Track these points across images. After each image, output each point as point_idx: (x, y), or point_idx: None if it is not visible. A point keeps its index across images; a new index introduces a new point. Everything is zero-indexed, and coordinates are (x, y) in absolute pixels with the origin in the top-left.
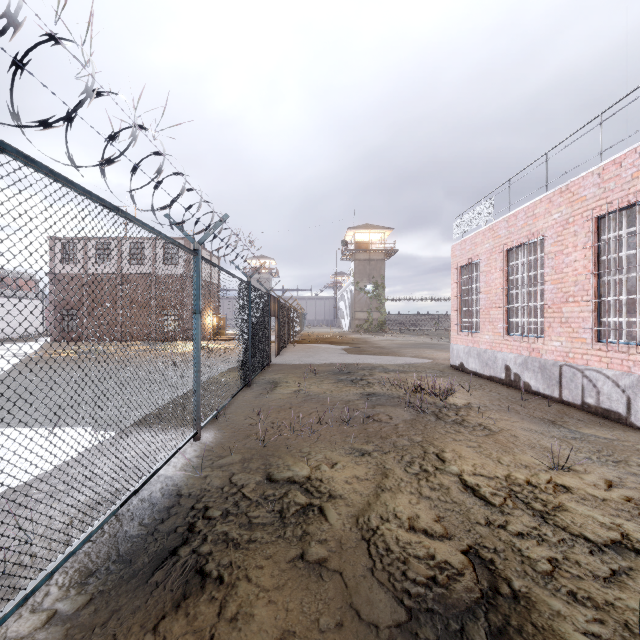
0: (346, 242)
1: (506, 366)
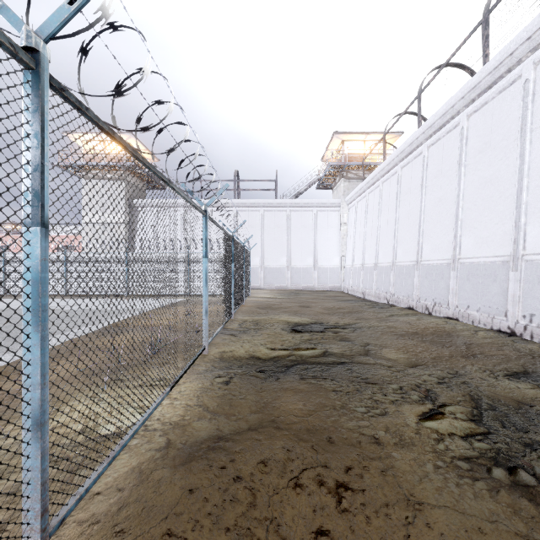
0: None
1: None
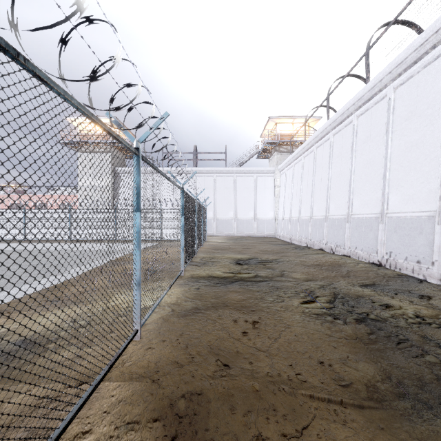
0: None
1: None
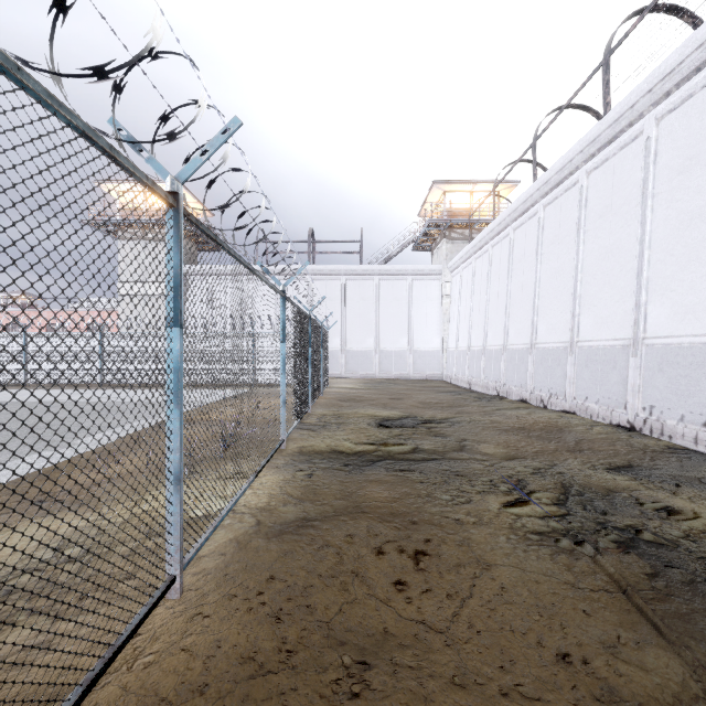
0: None
1: None
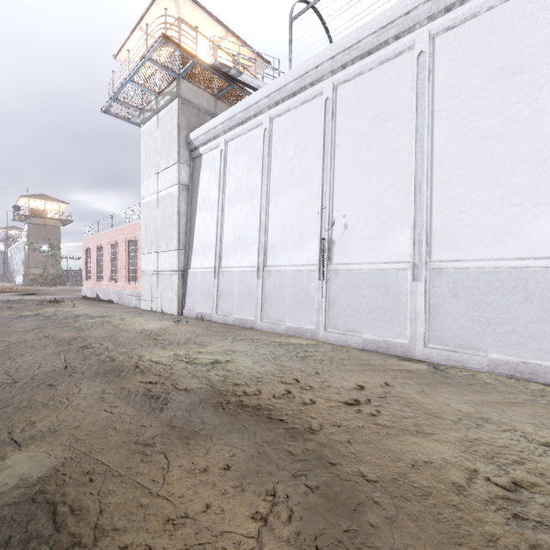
0: (19, 208)
1: (96, 292)
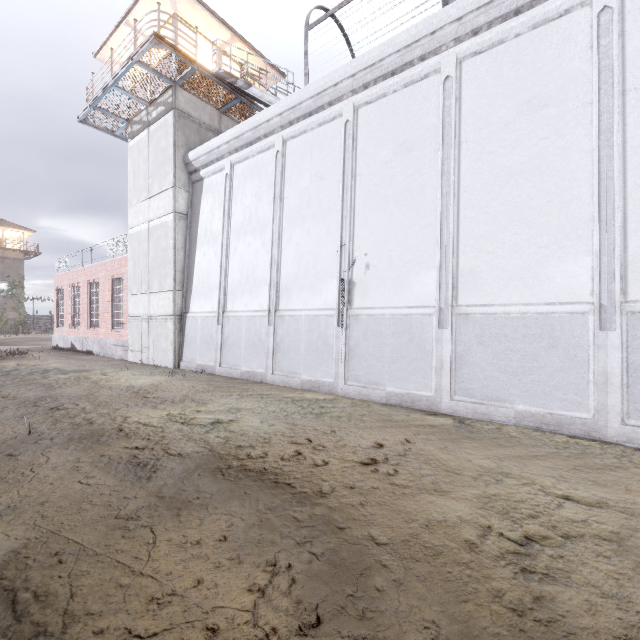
0: None
1: (71, 342)
